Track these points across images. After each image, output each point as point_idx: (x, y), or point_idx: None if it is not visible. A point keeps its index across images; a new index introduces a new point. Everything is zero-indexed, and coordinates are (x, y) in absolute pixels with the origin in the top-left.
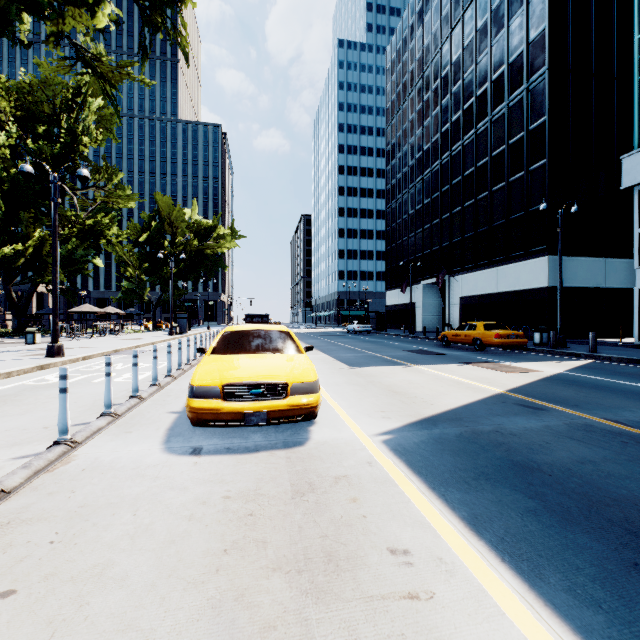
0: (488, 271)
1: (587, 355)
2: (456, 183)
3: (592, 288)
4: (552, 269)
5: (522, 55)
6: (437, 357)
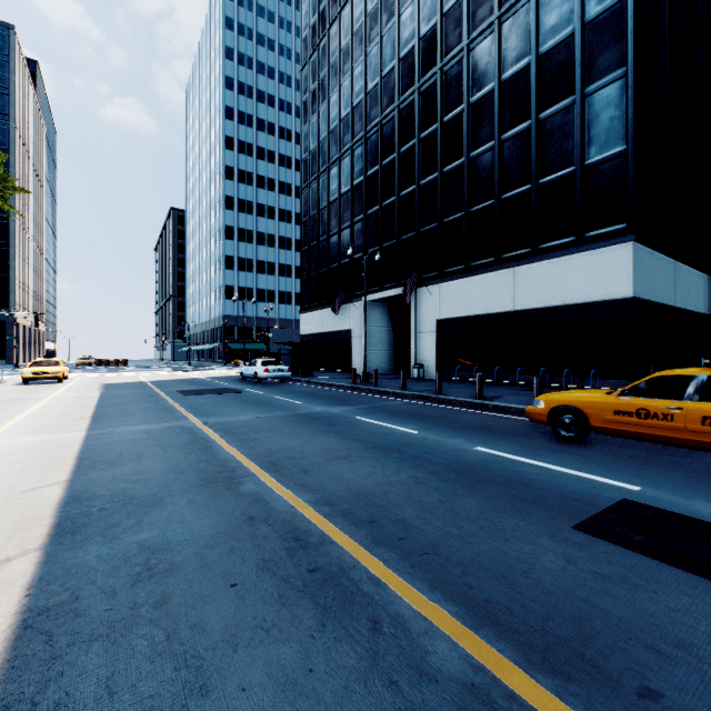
0: (495, 275)
1: None
2: (428, 135)
3: (667, 306)
4: (636, 266)
5: None
6: None
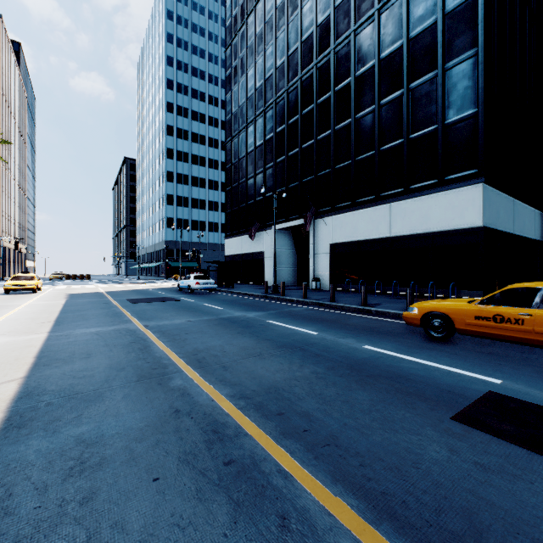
0: (375, 209)
1: None
2: (324, 101)
3: (508, 233)
4: (485, 202)
5: None
6: None
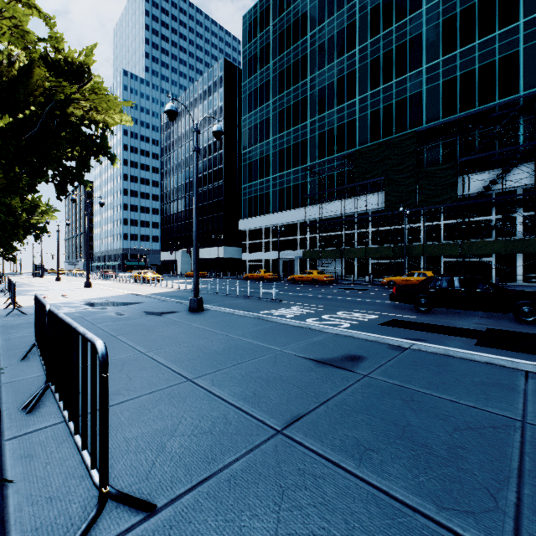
0: (207, 249)
1: (219, 278)
2: None
3: (238, 258)
4: (225, 251)
5: (217, 171)
6: (182, 279)
